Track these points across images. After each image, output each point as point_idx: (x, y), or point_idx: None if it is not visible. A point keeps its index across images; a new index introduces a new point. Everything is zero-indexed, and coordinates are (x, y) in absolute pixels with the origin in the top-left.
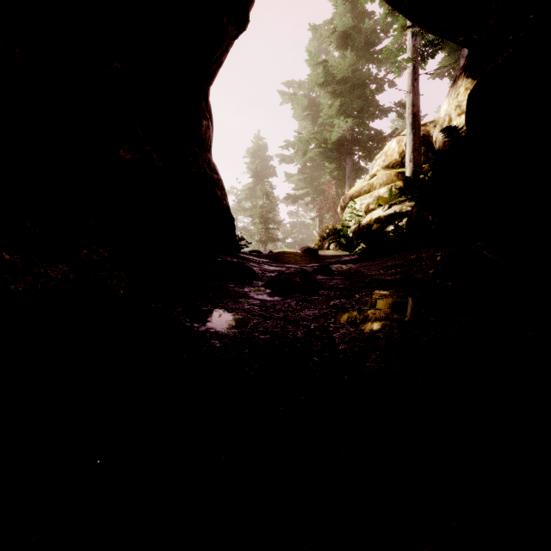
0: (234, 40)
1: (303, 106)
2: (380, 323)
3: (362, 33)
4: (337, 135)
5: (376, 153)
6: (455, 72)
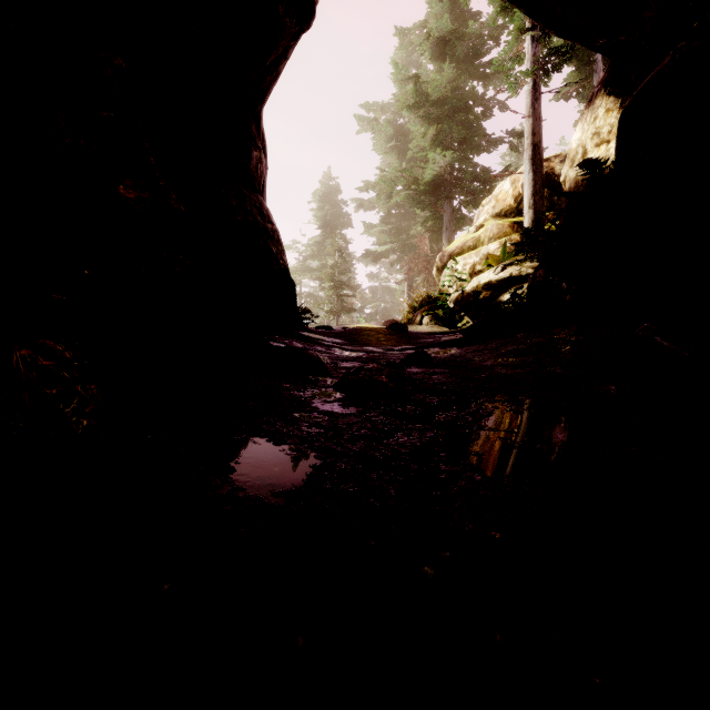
0: (295, 40)
1: (387, 135)
2: (518, 460)
3: (465, 39)
4: (432, 173)
5: (483, 197)
6: (585, 92)
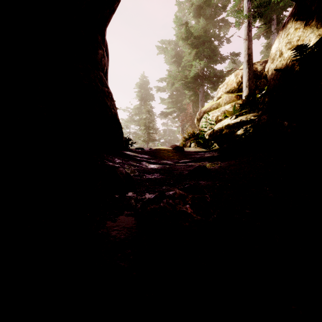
0: None
1: (171, 55)
2: None
3: (210, 6)
4: (194, 73)
5: (218, 85)
6: (268, 34)
